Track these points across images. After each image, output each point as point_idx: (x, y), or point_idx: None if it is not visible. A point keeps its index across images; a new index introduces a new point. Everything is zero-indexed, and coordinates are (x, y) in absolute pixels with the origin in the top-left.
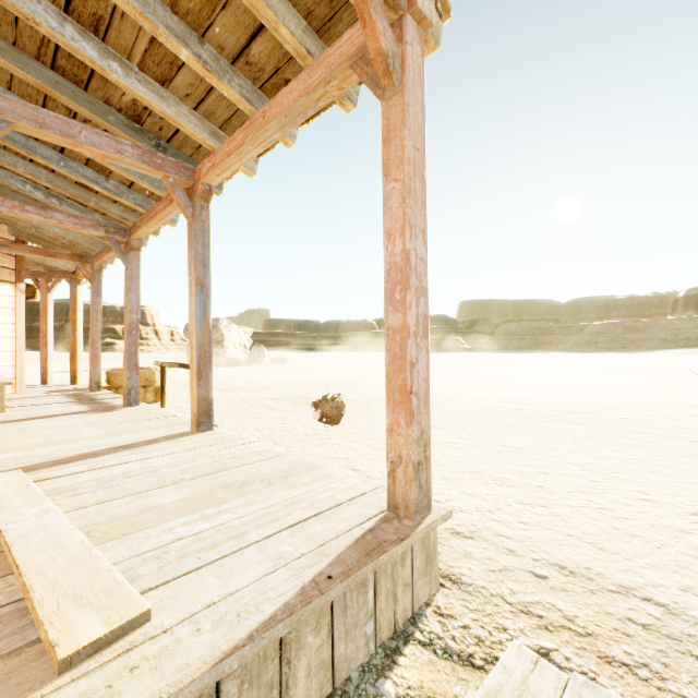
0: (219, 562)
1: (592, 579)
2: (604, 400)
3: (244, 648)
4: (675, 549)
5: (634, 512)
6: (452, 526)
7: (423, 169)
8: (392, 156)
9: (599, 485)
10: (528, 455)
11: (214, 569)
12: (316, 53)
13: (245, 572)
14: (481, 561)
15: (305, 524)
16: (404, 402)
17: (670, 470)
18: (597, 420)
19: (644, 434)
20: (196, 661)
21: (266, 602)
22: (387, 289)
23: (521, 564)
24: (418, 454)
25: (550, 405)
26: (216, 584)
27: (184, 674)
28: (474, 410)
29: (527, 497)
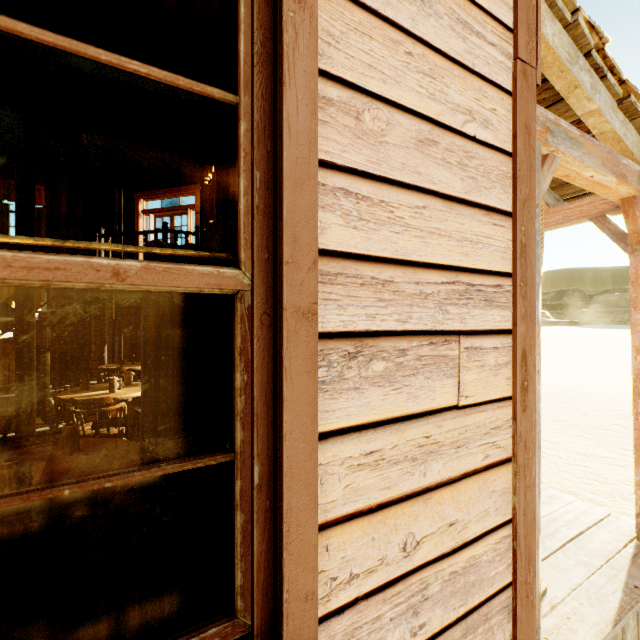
0: (547, 560)
1: None
2: None
3: (620, 621)
4: None
5: None
6: None
7: None
8: None
9: None
10: None
11: (549, 565)
12: (550, 202)
13: (572, 571)
14: None
15: (579, 540)
16: None
17: None
18: None
19: None
20: (600, 622)
21: (607, 595)
22: (635, 386)
23: None
24: None
25: None
26: (561, 576)
27: (600, 628)
28: (611, 417)
29: None
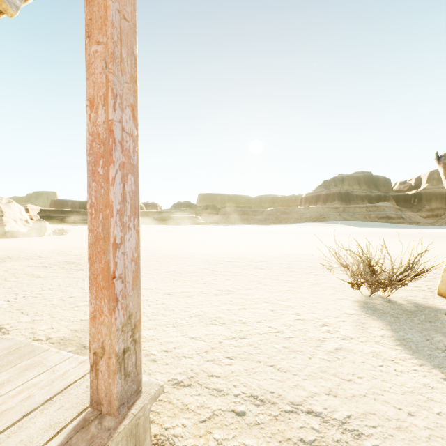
0: None
1: (275, 403)
2: (274, 253)
3: None
4: (318, 356)
5: (294, 330)
6: (174, 376)
7: (133, 43)
8: (94, 16)
9: (275, 313)
10: (234, 295)
11: None
12: None
13: None
14: (195, 411)
15: None
16: (107, 288)
17: (308, 295)
18: (271, 265)
19: (294, 272)
20: None
21: None
22: (90, 162)
23: (226, 404)
24: (123, 341)
25: (247, 257)
26: None
27: None
28: (203, 264)
29: (232, 332)
